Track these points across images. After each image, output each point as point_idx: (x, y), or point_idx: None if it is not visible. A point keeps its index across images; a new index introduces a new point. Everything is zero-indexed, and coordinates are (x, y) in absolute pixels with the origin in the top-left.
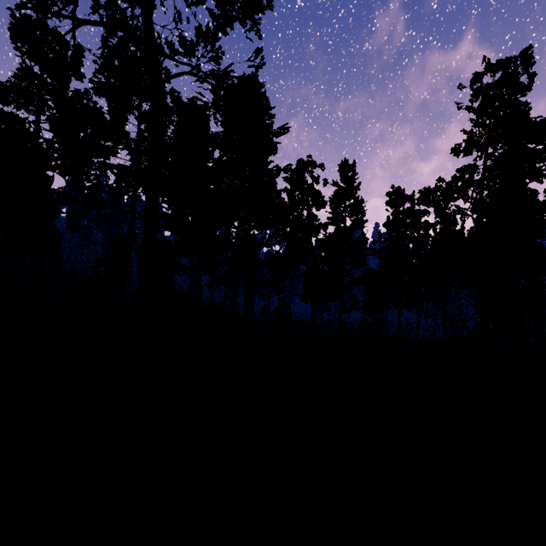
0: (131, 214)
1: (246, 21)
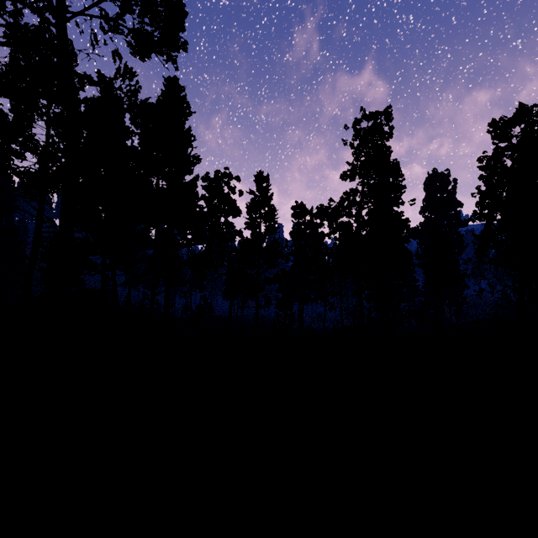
0: (38, 218)
1: (163, 54)
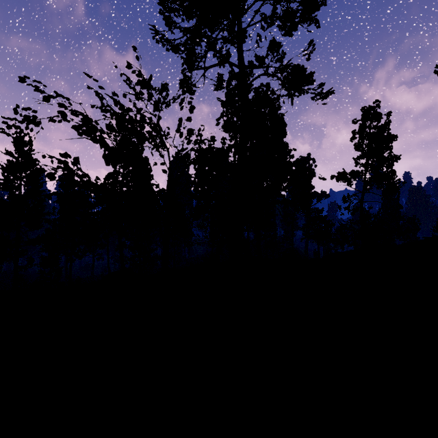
0: None
1: None
